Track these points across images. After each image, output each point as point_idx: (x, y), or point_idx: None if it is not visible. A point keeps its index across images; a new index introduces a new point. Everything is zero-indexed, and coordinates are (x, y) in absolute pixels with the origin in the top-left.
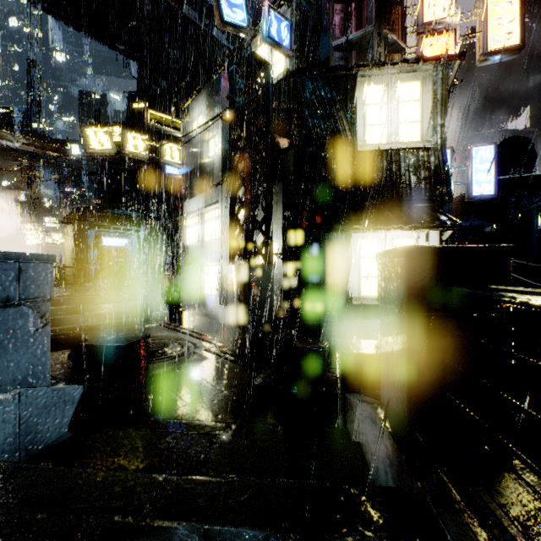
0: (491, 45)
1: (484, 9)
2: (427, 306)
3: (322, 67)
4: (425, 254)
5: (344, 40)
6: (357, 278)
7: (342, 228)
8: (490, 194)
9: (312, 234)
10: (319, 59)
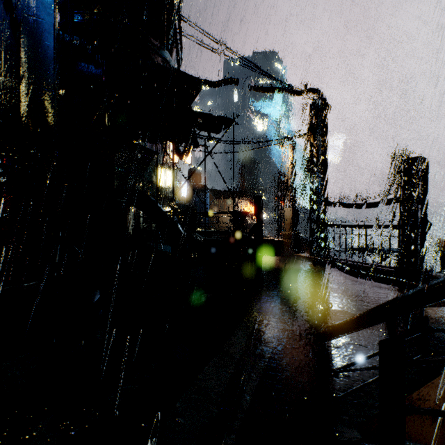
0: (186, 162)
1: None
2: None
3: None
4: None
5: None
6: None
7: None
8: (186, 196)
9: None
10: None
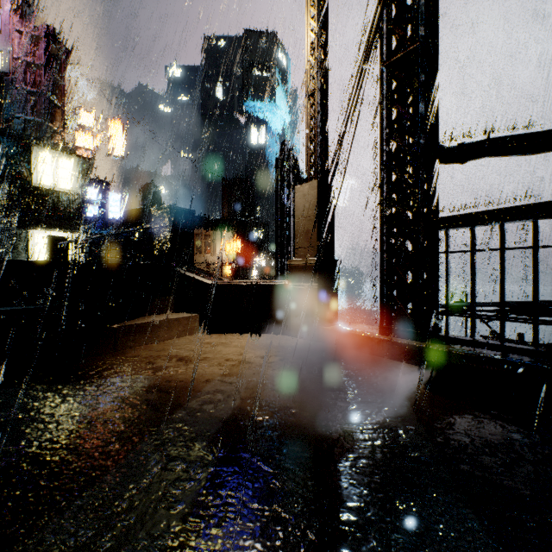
0: (111, 151)
1: (108, 133)
2: (54, 246)
3: (4, 122)
4: (53, 237)
5: (23, 117)
6: (34, 253)
7: (24, 227)
8: (118, 219)
9: (1, 227)
10: (2, 117)
